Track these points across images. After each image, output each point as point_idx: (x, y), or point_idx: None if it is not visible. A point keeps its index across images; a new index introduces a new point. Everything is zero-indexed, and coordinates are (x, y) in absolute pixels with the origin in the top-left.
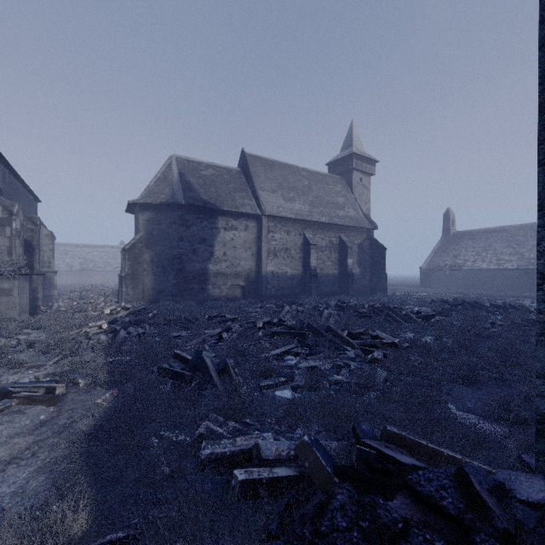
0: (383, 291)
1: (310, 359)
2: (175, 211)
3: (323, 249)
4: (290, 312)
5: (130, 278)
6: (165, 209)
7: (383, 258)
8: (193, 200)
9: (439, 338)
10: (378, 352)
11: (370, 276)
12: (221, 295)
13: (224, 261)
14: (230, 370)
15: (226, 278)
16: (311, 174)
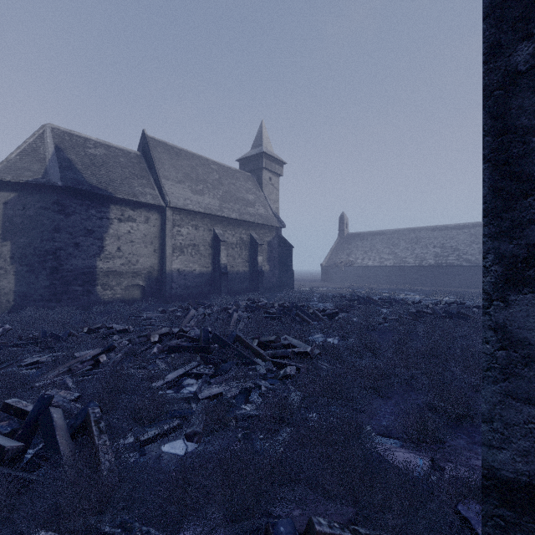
0: (291, 287)
1: (214, 383)
2: (49, 194)
3: (233, 245)
4: (196, 318)
5: None
6: (33, 191)
7: (291, 256)
8: (75, 182)
9: (345, 338)
10: (291, 367)
11: (279, 273)
12: (115, 298)
13: (118, 258)
14: (91, 428)
15: (122, 277)
16: (221, 168)
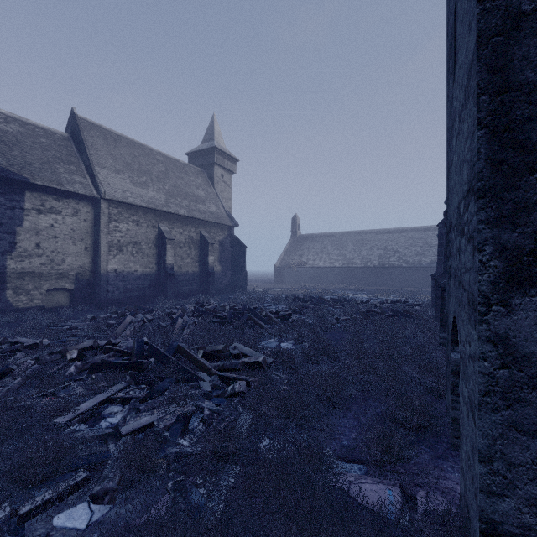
0: (244, 289)
1: (145, 409)
2: None
3: (181, 244)
4: (132, 325)
5: None
6: None
7: (244, 256)
8: None
9: (299, 342)
10: (240, 383)
11: (232, 274)
12: (32, 304)
13: (37, 256)
14: None
15: (42, 279)
16: (168, 160)
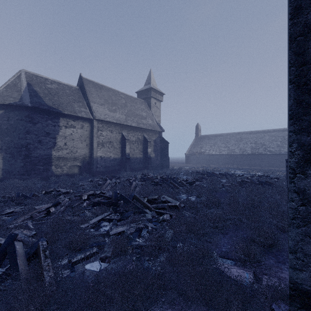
0: (167, 167)
1: (120, 224)
2: (23, 111)
3: (133, 142)
4: (110, 185)
5: None
6: (13, 109)
7: (167, 148)
8: (39, 104)
9: (199, 197)
10: (167, 215)
11: (160, 158)
12: (63, 173)
13: (65, 149)
14: (40, 254)
15: (67, 160)
16: (126, 96)
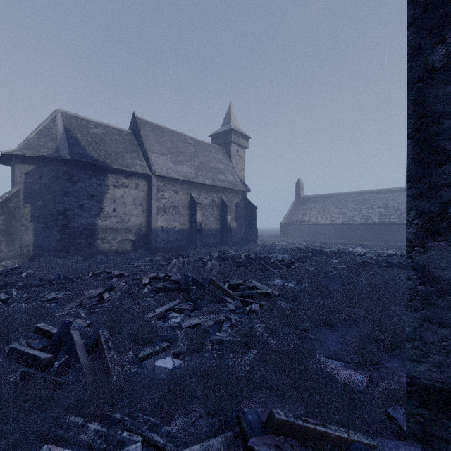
0: (254, 242)
1: (194, 316)
2: (60, 166)
3: (207, 207)
4: (177, 265)
5: (4, 233)
6: (48, 163)
7: (254, 215)
8: (80, 156)
9: (300, 283)
10: (255, 304)
11: (245, 229)
12: (111, 249)
13: (114, 217)
14: (102, 345)
15: (117, 232)
16: (197, 142)
